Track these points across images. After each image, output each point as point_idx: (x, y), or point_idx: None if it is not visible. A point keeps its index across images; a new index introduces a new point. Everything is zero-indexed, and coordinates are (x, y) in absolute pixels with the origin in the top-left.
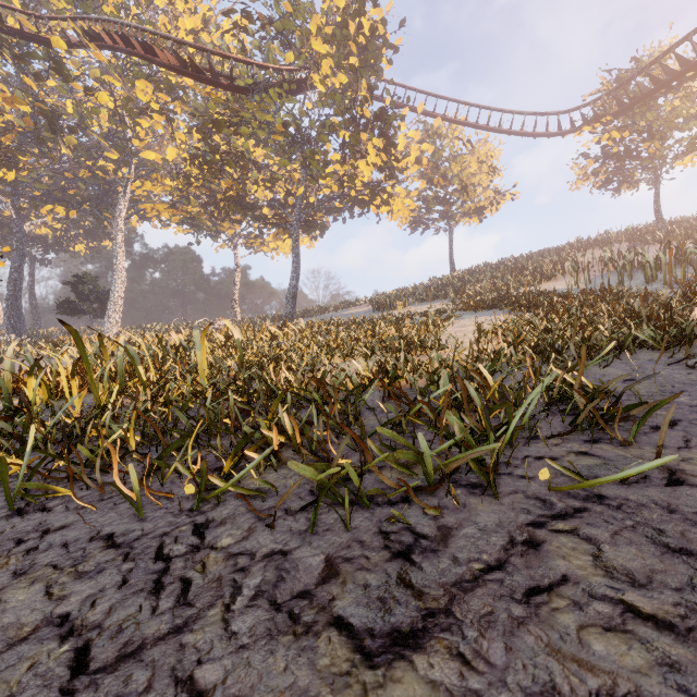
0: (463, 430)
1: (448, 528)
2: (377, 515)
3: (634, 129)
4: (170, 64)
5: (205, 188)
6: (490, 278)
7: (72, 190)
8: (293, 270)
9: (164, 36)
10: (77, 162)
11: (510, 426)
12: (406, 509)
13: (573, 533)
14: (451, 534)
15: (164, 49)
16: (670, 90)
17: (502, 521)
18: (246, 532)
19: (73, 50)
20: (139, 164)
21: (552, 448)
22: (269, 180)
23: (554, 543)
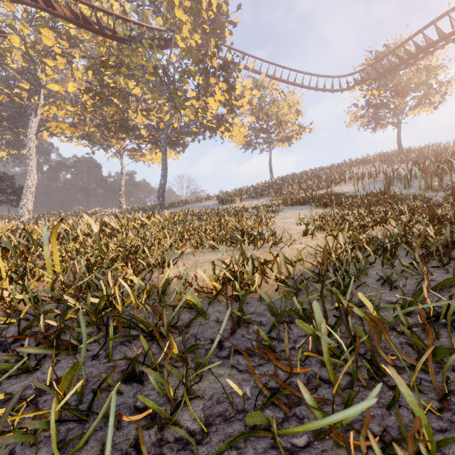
0: None
1: None
2: None
3: (386, 89)
4: (65, 16)
5: (98, 114)
6: (297, 183)
7: None
8: (162, 174)
9: None
10: None
11: None
12: None
13: None
14: None
15: (61, 3)
16: (408, 66)
17: None
18: None
19: None
20: (49, 95)
21: None
22: (145, 109)
23: None
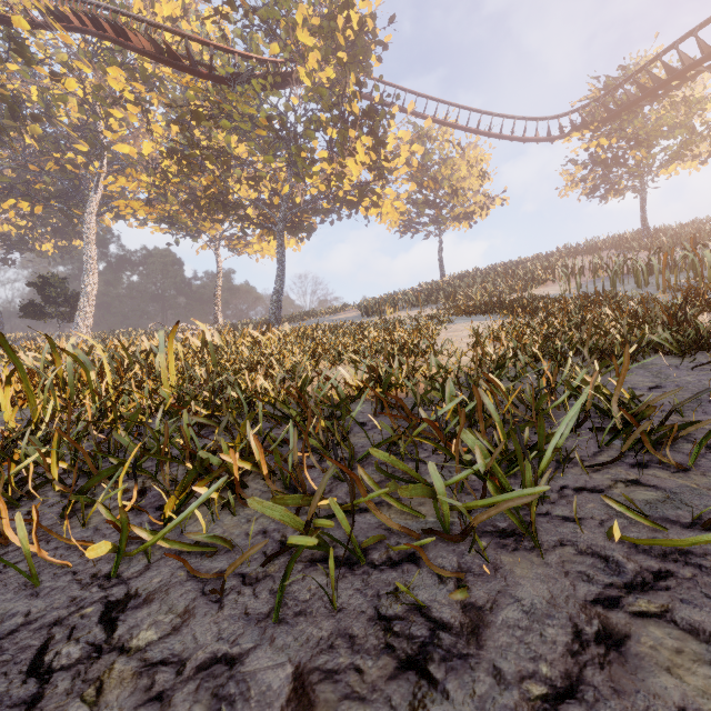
0: (485, 456)
1: (478, 609)
2: (372, 585)
3: (621, 136)
4: (144, 49)
5: (184, 186)
6: (481, 283)
7: (37, 184)
8: (278, 273)
9: (138, 18)
10: (43, 154)
11: (548, 450)
12: (414, 573)
13: (665, 617)
14: (484, 620)
15: (138, 32)
16: (656, 99)
17: (555, 595)
18: (179, 617)
19: (38, 32)
20: (113, 159)
21: (592, 475)
22: (253, 178)
23: (645, 640)
